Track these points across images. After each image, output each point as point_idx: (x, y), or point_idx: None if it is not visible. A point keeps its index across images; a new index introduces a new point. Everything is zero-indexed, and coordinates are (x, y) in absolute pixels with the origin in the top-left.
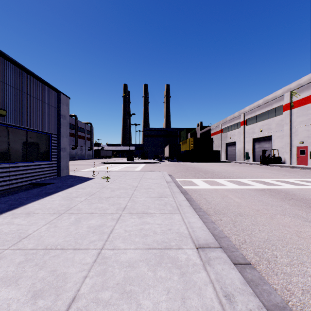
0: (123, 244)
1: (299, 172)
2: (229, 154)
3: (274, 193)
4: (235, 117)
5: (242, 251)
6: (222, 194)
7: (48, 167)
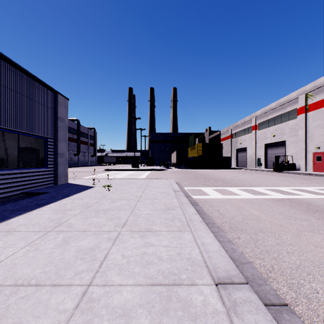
0: (119, 277)
1: (316, 179)
2: (239, 160)
3: (295, 203)
4: (246, 121)
5: (272, 284)
6: (237, 205)
7: (44, 175)
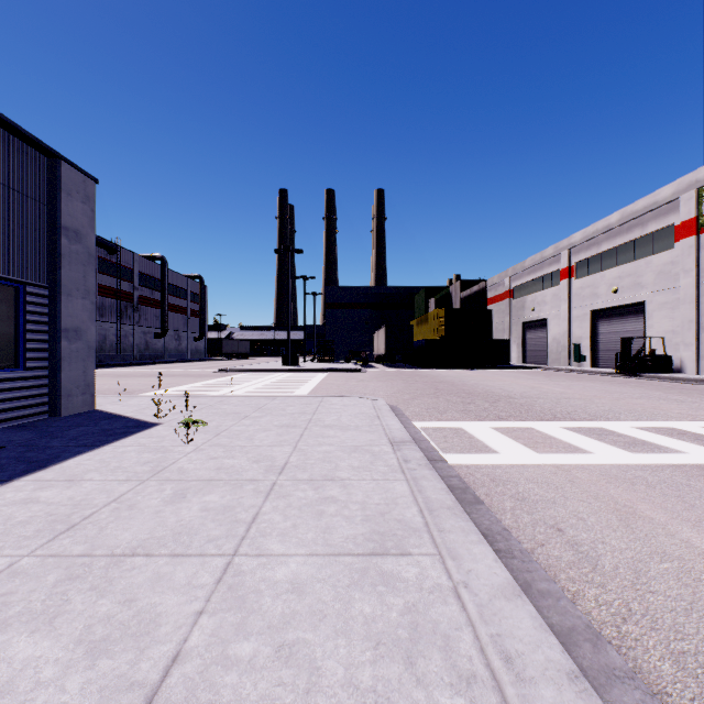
0: None
1: None
2: (529, 348)
3: None
4: (546, 259)
5: None
6: (608, 499)
7: (12, 390)
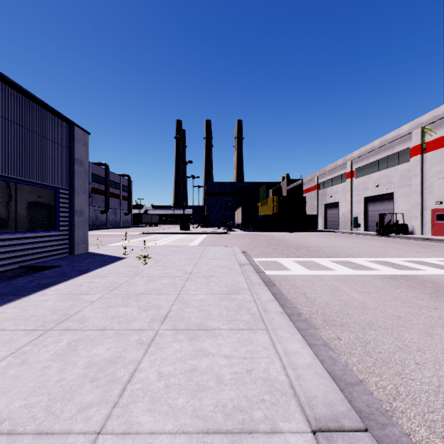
0: (150, 417)
1: (439, 247)
2: (329, 220)
3: (415, 283)
4: (338, 166)
5: (400, 421)
6: (331, 285)
7: (54, 241)
